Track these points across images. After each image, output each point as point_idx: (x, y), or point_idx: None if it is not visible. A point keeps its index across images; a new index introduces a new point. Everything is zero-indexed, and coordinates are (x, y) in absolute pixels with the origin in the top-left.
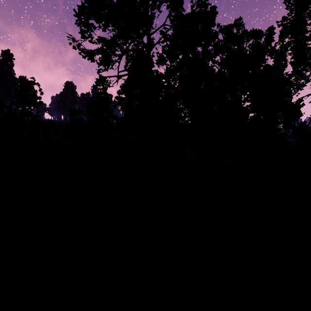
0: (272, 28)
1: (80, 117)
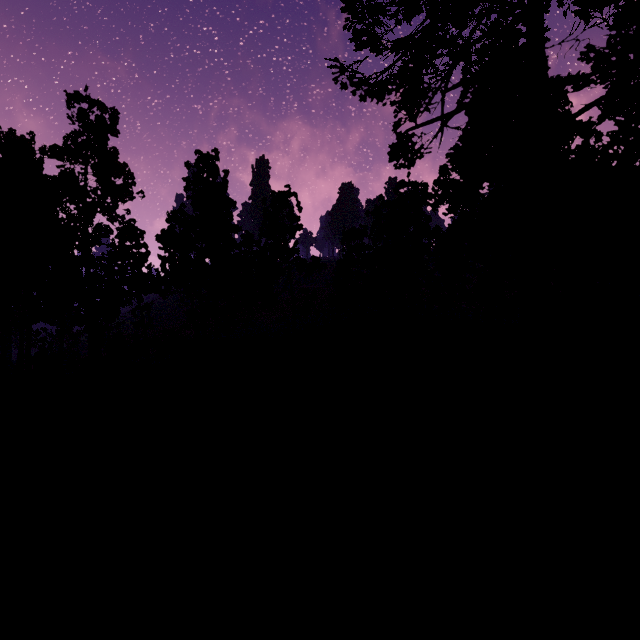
0: None
1: (362, 243)
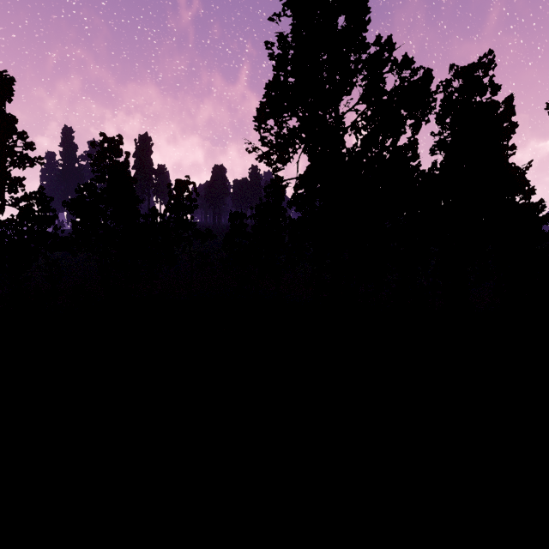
0: (509, 100)
1: (242, 222)
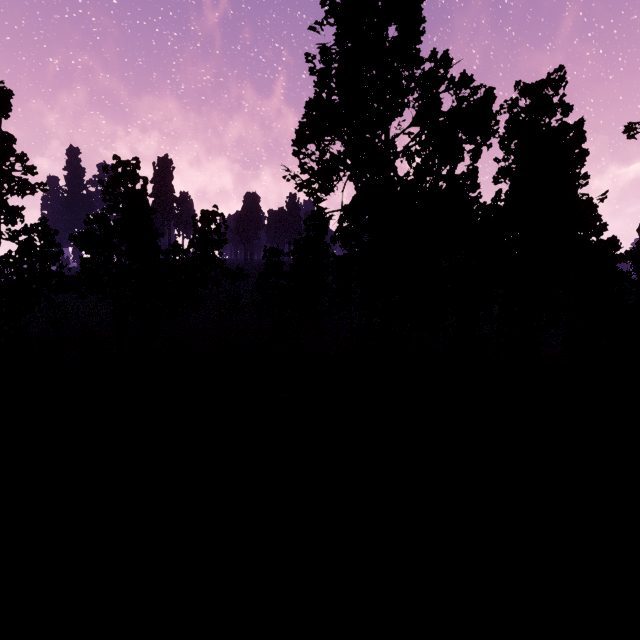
0: (579, 125)
1: (279, 259)
